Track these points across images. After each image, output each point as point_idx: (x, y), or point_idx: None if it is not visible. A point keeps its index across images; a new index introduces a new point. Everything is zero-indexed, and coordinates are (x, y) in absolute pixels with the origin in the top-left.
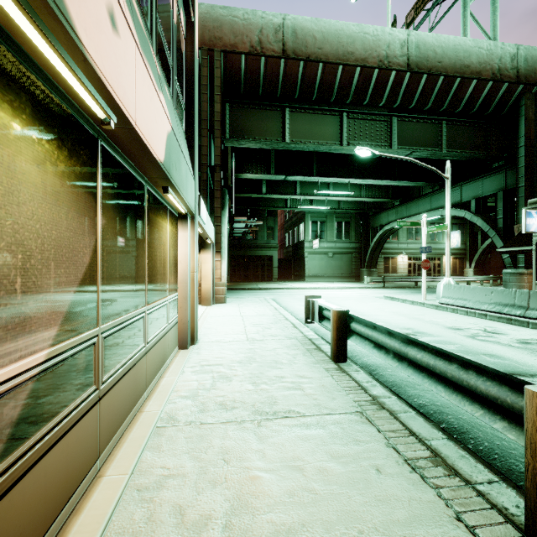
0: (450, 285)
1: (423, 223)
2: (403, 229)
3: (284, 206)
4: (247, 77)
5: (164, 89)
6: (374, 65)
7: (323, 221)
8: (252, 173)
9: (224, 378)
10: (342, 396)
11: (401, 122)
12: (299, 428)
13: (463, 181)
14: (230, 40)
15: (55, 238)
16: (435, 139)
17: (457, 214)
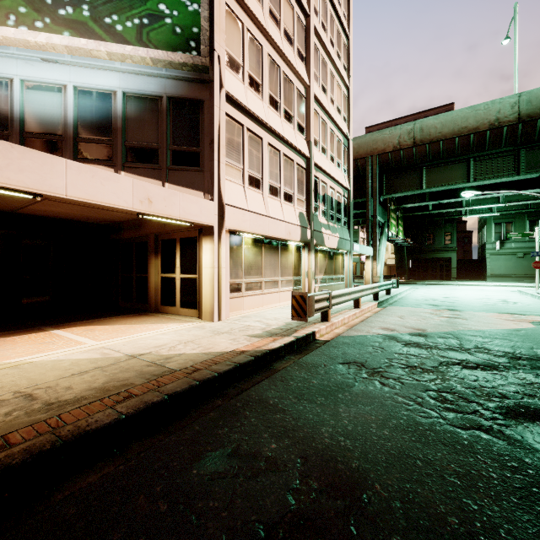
0: None
1: (535, 234)
2: None
3: (458, 214)
4: (393, 161)
5: (338, 228)
6: (485, 129)
7: (510, 222)
8: (411, 203)
9: None
10: None
11: (530, 151)
12: None
13: None
14: (381, 148)
15: (323, 264)
16: None
17: None
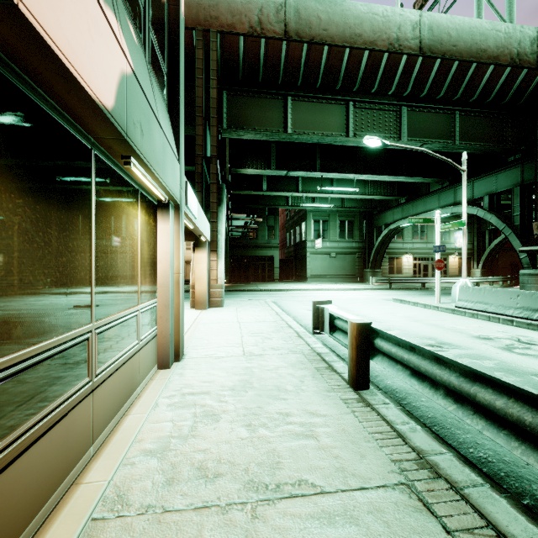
0: (468, 287)
1: (436, 220)
2: (408, 228)
3: (285, 205)
4: (245, 61)
5: (125, 21)
6: (384, 48)
7: (326, 220)
8: (252, 168)
9: (209, 417)
10: (374, 450)
11: (411, 112)
12: (316, 522)
13: (475, 177)
14: (227, 20)
15: None
16: (448, 131)
17: (469, 211)
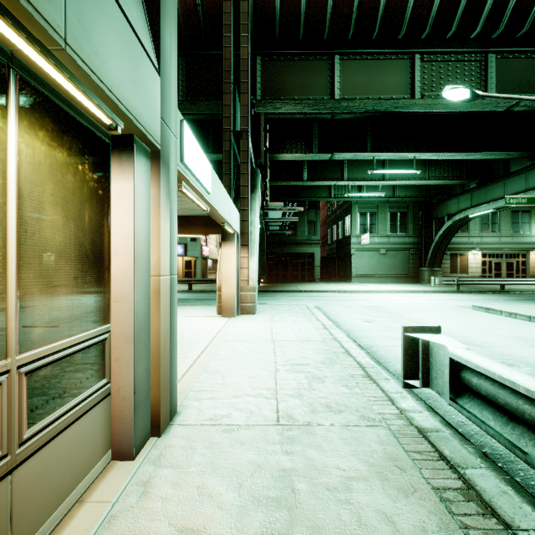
0: None
1: None
2: (475, 219)
3: (327, 196)
4: (283, 13)
5: None
6: None
7: (373, 213)
8: (291, 152)
9: None
10: None
11: (502, 60)
12: None
13: None
14: None
15: None
16: None
17: None
